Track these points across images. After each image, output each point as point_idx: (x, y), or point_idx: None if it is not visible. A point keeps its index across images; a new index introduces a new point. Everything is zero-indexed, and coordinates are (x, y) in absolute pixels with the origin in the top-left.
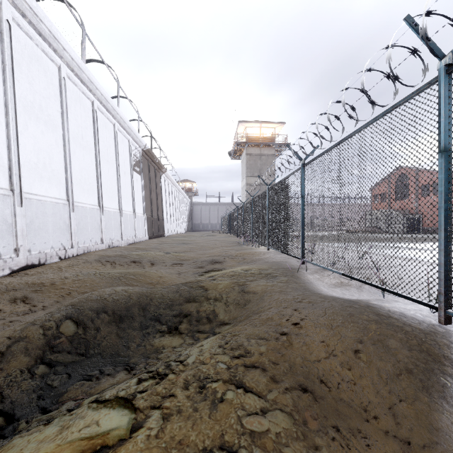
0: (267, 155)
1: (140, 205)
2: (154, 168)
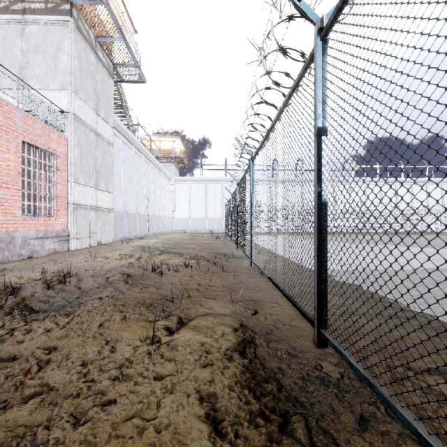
0: None
1: None
2: None
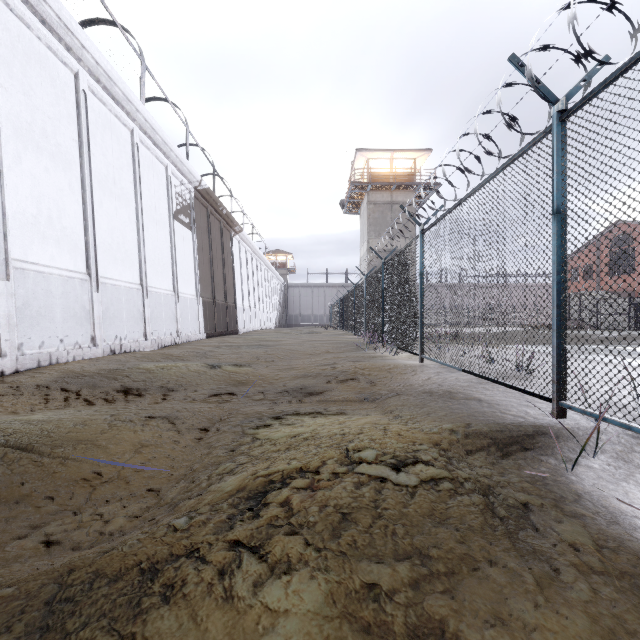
0: (403, 203)
1: (190, 281)
2: (220, 224)
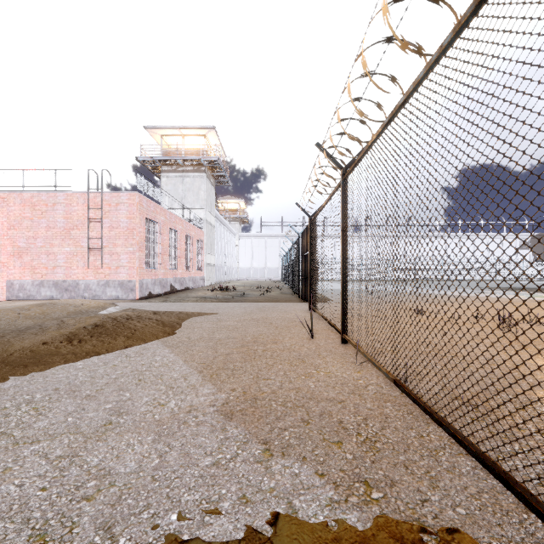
0: None
1: None
2: None
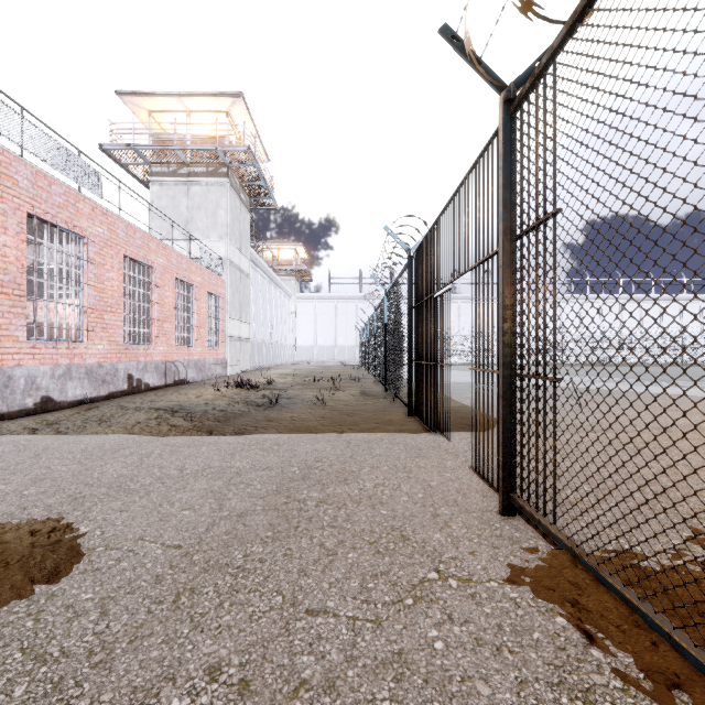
0: None
1: None
2: None
